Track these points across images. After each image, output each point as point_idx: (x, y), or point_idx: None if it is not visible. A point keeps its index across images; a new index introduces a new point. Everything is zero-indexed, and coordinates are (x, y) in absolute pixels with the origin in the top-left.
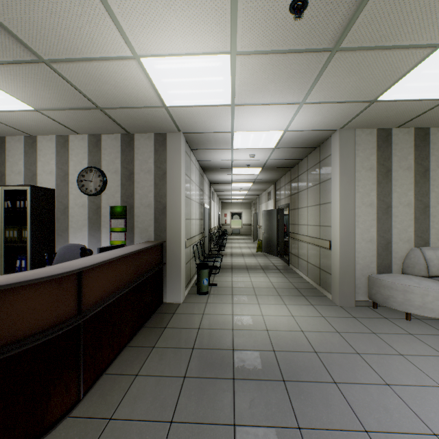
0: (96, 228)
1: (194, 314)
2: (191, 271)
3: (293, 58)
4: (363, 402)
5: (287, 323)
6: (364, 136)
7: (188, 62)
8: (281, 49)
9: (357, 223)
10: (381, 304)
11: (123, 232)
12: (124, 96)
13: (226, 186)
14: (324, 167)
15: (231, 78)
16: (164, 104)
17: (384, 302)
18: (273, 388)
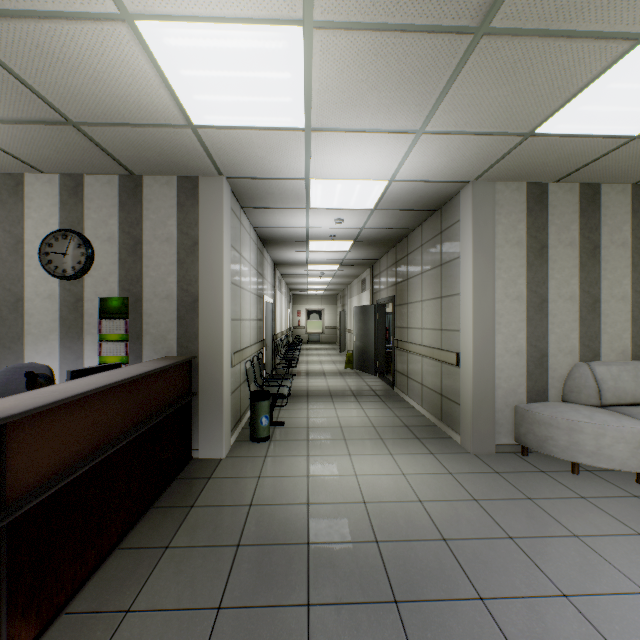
0: (74, 336)
1: (244, 478)
2: (242, 404)
3: (410, 43)
4: (531, 636)
5: (395, 487)
6: (509, 194)
7: (227, 35)
8: (392, 22)
9: (498, 325)
10: (535, 449)
11: (122, 342)
12: (114, 100)
13: (300, 269)
14: (449, 240)
15: (305, 76)
16: (191, 122)
17: (539, 447)
18: (378, 620)
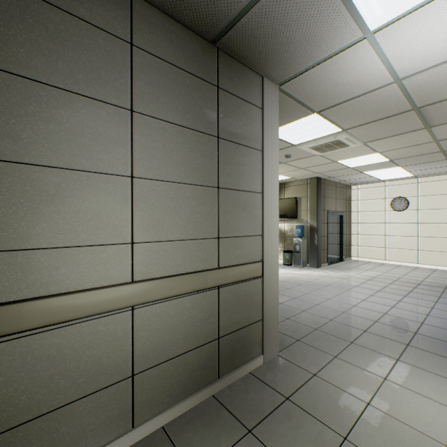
0: None
1: None
2: None
3: None
4: (407, 325)
5: (411, 375)
6: None
7: None
8: None
9: None
10: None
11: None
12: None
13: None
14: (239, 115)
15: None
16: None
17: None
18: None
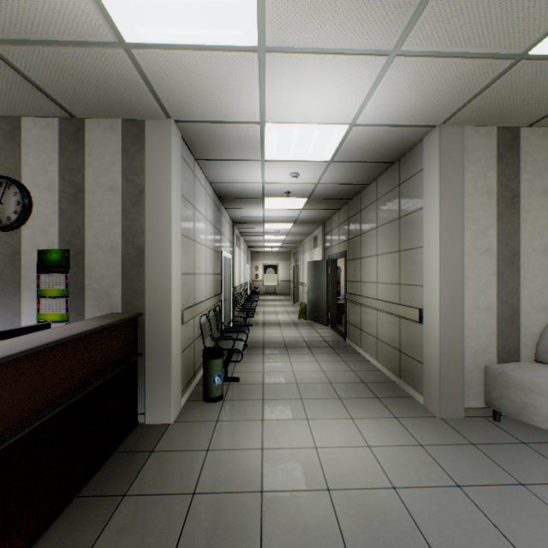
0: (10, 291)
1: (190, 452)
2: (197, 359)
3: None
4: None
5: (362, 466)
6: (478, 139)
7: None
8: None
9: (466, 280)
10: (511, 416)
11: (62, 298)
12: (19, 0)
13: (256, 227)
14: (409, 192)
15: None
16: (121, 38)
17: (517, 414)
18: None
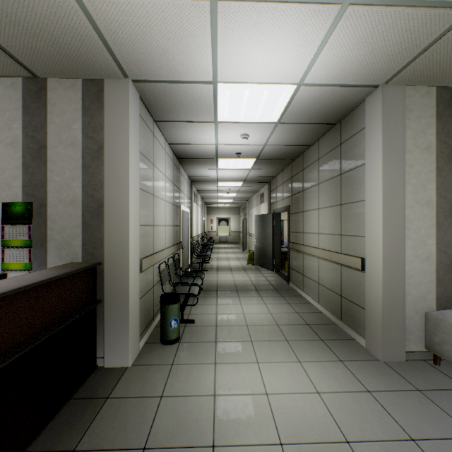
0: None
1: (144, 398)
2: (156, 303)
3: None
4: None
5: (313, 416)
6: (418, 98)
7: None
8: None
9: (407, 231)
10: None
11: (25, 248)
12: None
13: (211, 185)
14: (350, 150)
15: None
16: None
17: None
18: None
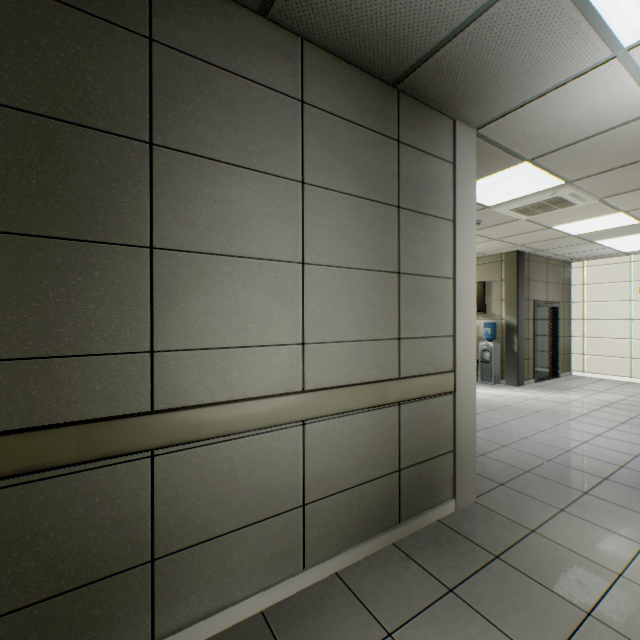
0: None
1: None
2: None
3: None
4: None
5: None
6: None
7: None
8: None
9: None
10: None
11: None
12: None
13: None
14: (424, 175)
15: None
16: None
17: None
18: None
